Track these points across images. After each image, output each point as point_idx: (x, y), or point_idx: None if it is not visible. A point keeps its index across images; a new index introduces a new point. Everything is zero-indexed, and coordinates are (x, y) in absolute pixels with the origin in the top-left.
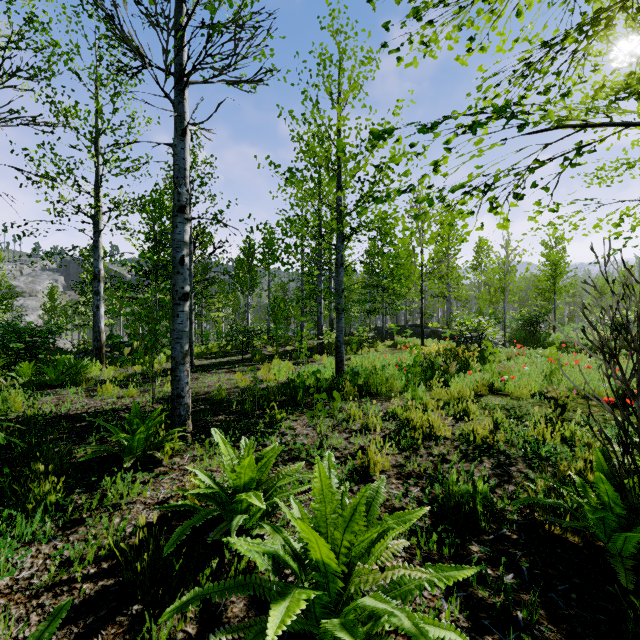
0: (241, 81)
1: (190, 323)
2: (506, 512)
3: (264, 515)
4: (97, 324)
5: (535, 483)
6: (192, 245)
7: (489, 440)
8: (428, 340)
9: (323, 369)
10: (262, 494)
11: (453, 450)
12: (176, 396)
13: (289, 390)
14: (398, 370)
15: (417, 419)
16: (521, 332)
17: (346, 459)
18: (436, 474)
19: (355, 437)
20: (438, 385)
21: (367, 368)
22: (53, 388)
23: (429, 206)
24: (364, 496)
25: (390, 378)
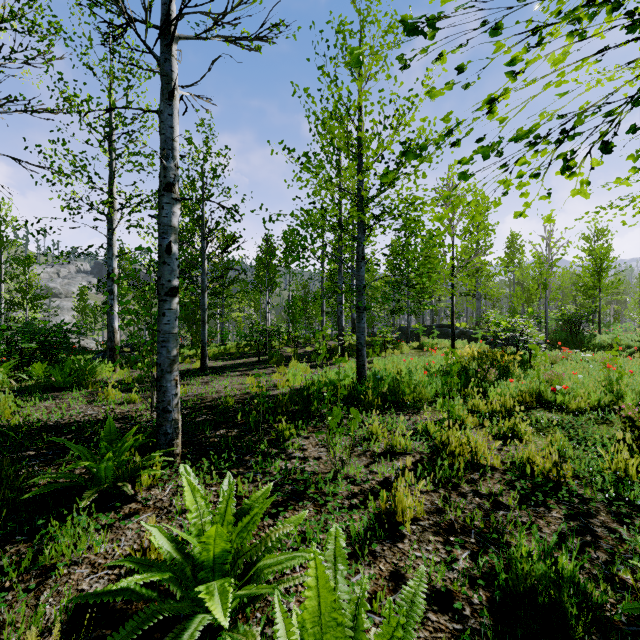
0: (242, 37)
1: (203, 323)
2: (613, 616)
3: (244, 603)
4: (111, 324)
5: (634, 549)
6: (205, 241)
7: (553, 475)
8: (458, 341)
9: (343, 373)
10: (231, 589)
11: (506, 487)
12: (161, 410)
13: (302, 399)
14: (427, 376)
15: (456, 443)
16: (562, 333)
17: (366, 498)
18: (488, 527)
19: (378, 463)
20: (476, 395)
21: (392, 374)
22: (58, 391)
23: (483, 158)
24: (393, 636)
25: (418, 385)
